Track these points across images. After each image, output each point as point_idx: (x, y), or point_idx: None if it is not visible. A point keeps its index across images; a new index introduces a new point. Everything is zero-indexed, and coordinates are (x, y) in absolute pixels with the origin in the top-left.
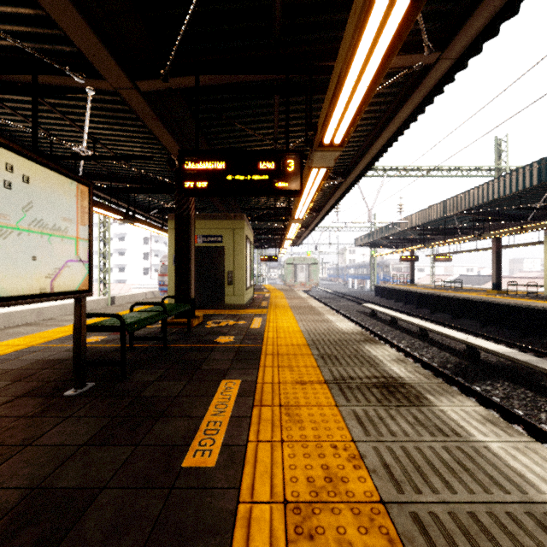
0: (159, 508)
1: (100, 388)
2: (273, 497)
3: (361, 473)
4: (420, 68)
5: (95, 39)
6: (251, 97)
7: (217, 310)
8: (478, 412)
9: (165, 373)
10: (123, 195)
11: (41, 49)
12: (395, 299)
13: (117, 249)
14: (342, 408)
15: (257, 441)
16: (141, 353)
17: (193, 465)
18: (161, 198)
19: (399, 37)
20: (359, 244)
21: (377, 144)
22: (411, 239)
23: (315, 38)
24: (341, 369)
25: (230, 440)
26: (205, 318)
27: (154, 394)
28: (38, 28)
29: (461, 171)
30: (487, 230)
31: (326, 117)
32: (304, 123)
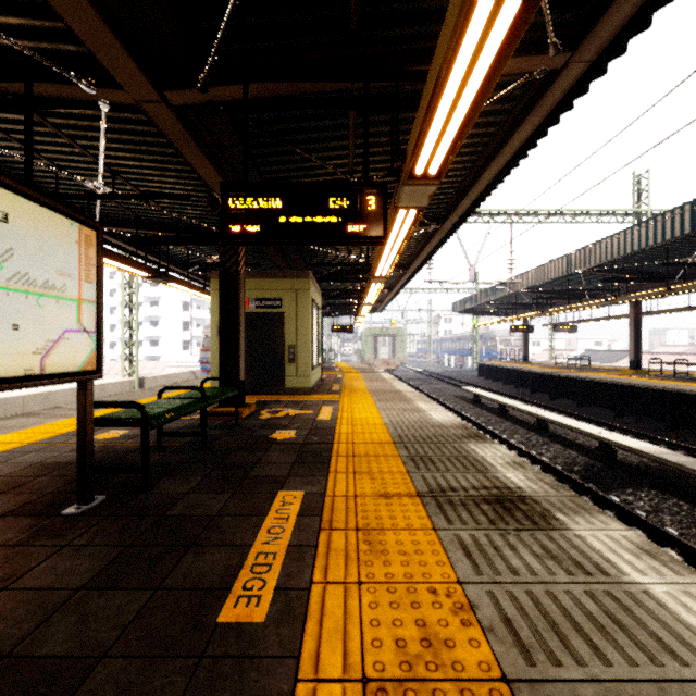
0: (181, 689)
1: (112, 503)
2: (346, 671)
3: (473, 633)
4: (543, 76)
5: (107, 32)
6: (319, 115)
7: (275, 396)
8: (629, 538)
9: (202, 481)
10: (154, 246)
11: (38, 50)
12: (504, 381)
13: (148, 316)
14: (442, 533)
15: (325, 582)
16: (172, 454)
17: (234, 620)
18: (203, 251)
19: (523, 18)
20: (457, 310)
21: (483, 179)
22: (525, 304)
23: (404, 35)
24: (438, 476)
25: (287, 581)
26: (259, 406)
27: (185, 512)
28: (32, 19)
29: (589, 216)
30: (623, 292)
31: (418, 137)
32: (388, 151)
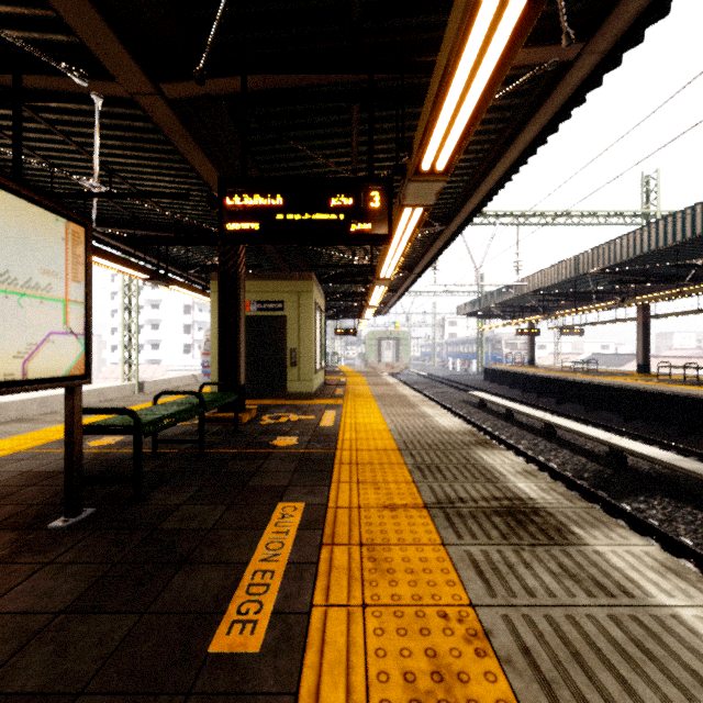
0: None
1: (102, 516)
2: None
3: (489, 665)
4: (554, 69)
5: (97, 18)
6: (321, 110)
7: (276, 400)
8: (651, 555)
9: (198, 492)
10: (153, 248)
11: (28, 40)
12: (510, 385)
13: (149, 320)
14: (451, 549)
15: (326, 605)
16: (168, 462)
17: (226, 649)
18: (204, 252)
19: None
20: (463, 313)
21: (491, 178)
22: (531, 307)
23: (410, 24)
24: (446, 486)
25: (285, 604)
26: (260, 411)
27: (179, 525)
28: (20, 7)
29: (597, 217)
30: (631, 295)
31: (425, 129)
32: (393, 148)
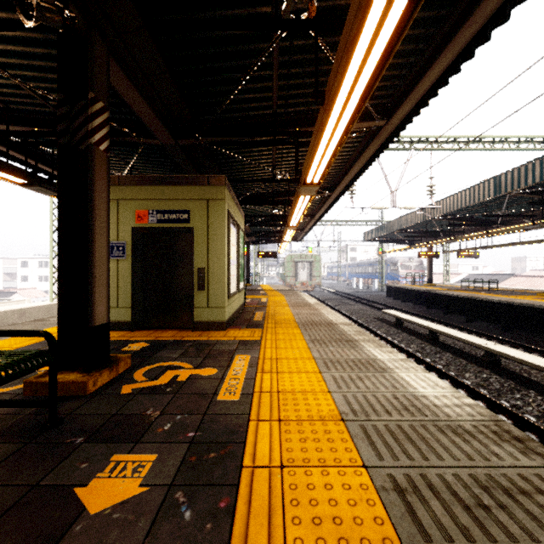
0: None
1: None
2: None
3: None
4: None
5: None
6: None
7: (180, 332)
8: None
9: None
10: None
11: None
12: (414, 302)
13: None
14: None
15: None
16: None
17: None
18: (117, 168)
19: None
20: (369, 238)
21: (490, 0)
22: (434, 232)
23: None
24: None
25: None
26: (145, 355)
27: None
28: None
29: (508, 143)
30: (537, 218)
31: None
32: None
